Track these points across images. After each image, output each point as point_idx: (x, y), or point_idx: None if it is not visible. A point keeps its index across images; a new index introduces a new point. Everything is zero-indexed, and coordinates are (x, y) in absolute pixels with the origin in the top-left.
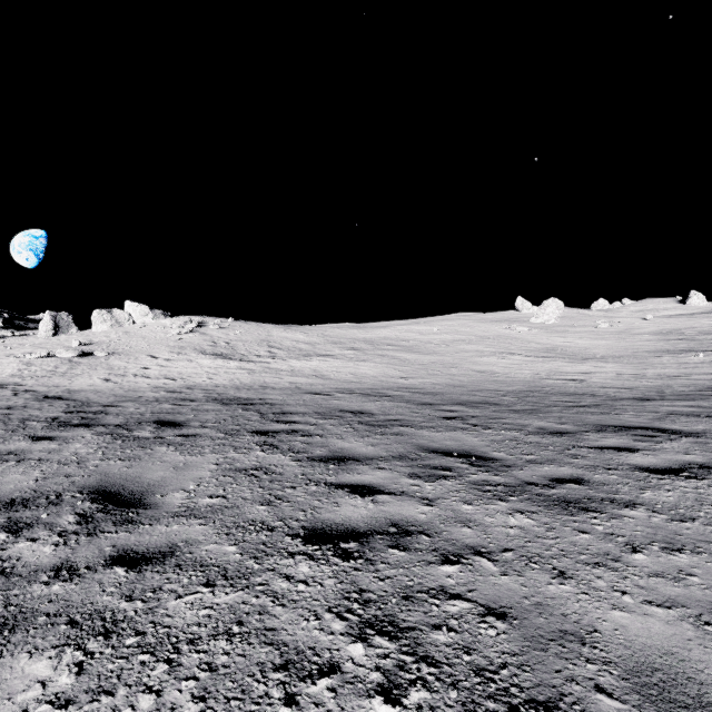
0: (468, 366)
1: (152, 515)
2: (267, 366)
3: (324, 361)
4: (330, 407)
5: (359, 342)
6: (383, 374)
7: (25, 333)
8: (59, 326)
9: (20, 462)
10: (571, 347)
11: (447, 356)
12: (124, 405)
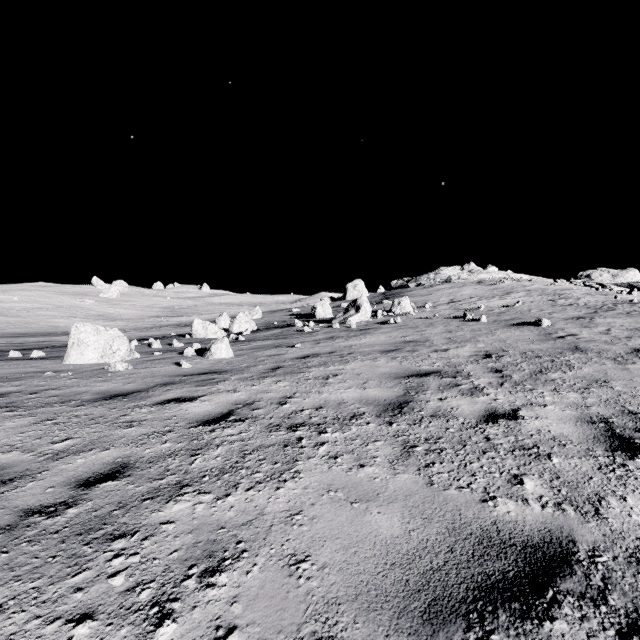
0: (44, 324)
1: None
2: None
3: None
4: None
5: None
6: None
7: None
8: None
9: None
10: (114, 314)
11: (29, 318)
12: None
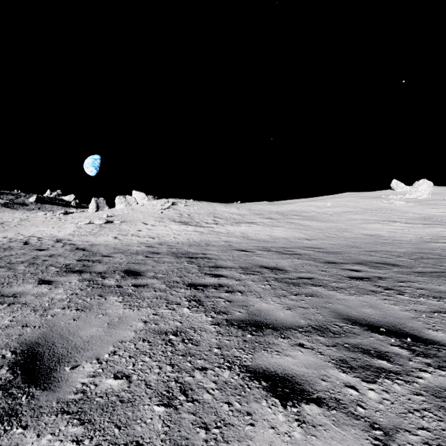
0: (358, 231)
1: (41, 405)
2: (212, 230)
3: (249, 226)
4: (252, 263)
5: (274, 213)
6: (291, 236)
7: (83, 210)
8: (99, 206)
9: (9, 305)
10: (445, 216)
11: (340, 223)
12: (114, 256)
